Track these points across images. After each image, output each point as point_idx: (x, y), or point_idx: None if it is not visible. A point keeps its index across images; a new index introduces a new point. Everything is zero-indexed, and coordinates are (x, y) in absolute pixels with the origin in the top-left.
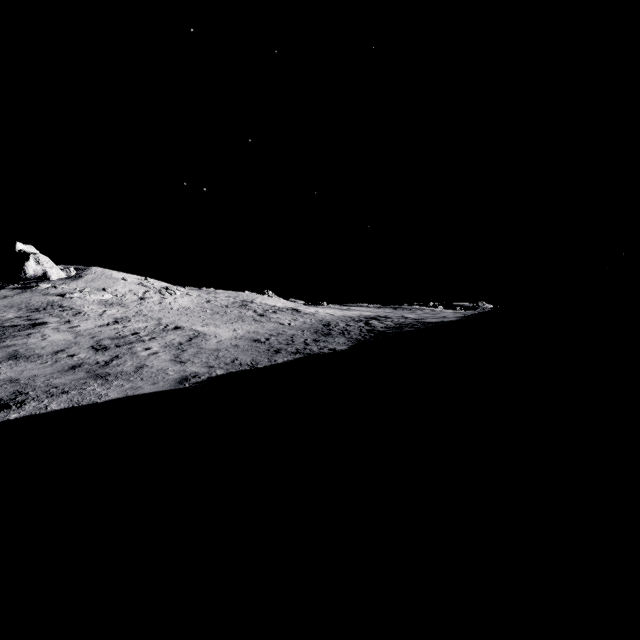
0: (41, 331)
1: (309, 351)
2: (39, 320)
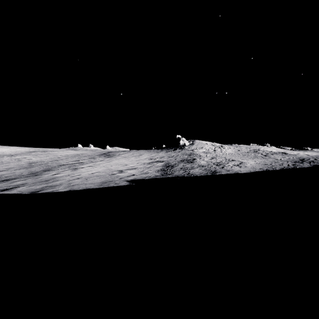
0: (197, 160)
1: (289, 167)
2: (193, 158)
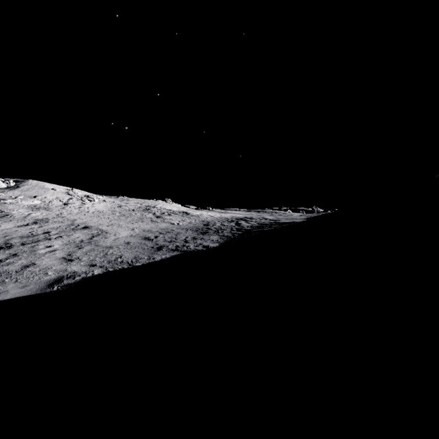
0: None
1: (186, 248)
2: None
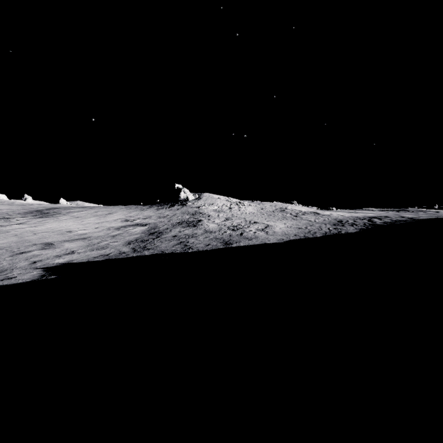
0: (204, 223)
1: (333, 232)
2: (198, 219)
